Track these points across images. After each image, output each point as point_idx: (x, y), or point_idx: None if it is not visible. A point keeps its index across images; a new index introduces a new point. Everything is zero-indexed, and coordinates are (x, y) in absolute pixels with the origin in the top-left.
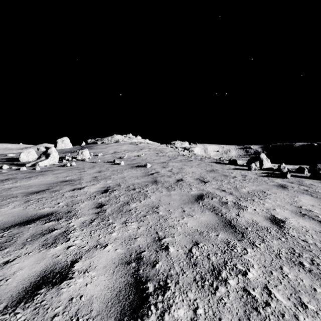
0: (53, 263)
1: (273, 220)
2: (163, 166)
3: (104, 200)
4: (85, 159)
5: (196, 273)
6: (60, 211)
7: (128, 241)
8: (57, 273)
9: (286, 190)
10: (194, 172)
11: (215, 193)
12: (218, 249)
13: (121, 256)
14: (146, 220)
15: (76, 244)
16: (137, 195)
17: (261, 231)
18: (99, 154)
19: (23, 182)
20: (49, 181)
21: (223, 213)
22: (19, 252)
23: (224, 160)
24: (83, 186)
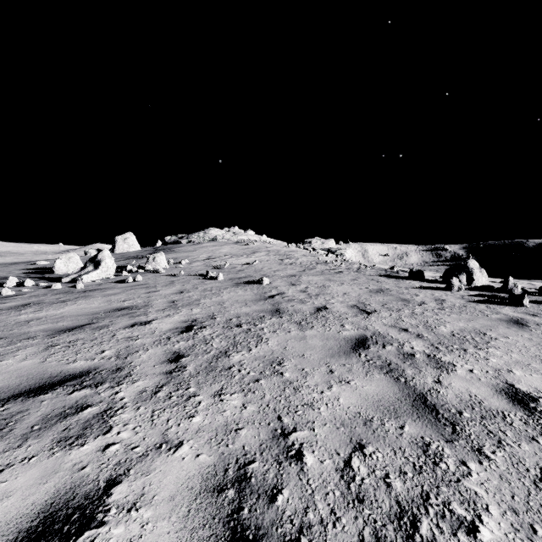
0: (71, 483)
1: (513, 395)
2: (291, 282)
3: (184, 346)
4: (159, 269)
5: (363, 521)
6: (104, 367)
7: (223, 436)
8: (75, 510)
9: (527, 331)
10: (348, 293)
11: (389, 335)
12: (406, 462)
13: (207, 472)
14: (259, 391)
15: (123, 440)
16: (243, 338)
17: (492, 421)
18: (182, 261)
19: (52, 311)
20: (95, 308)
21: (409, 378)
22: (13, 455)
23: (400, 271)
24: (150, 319)
